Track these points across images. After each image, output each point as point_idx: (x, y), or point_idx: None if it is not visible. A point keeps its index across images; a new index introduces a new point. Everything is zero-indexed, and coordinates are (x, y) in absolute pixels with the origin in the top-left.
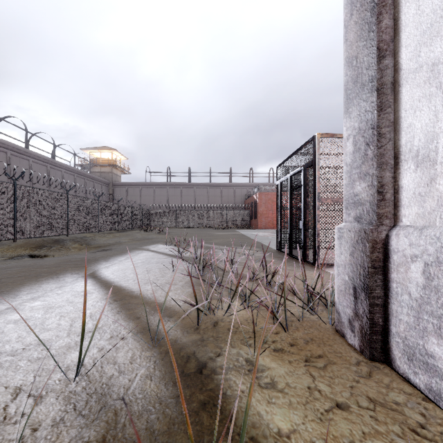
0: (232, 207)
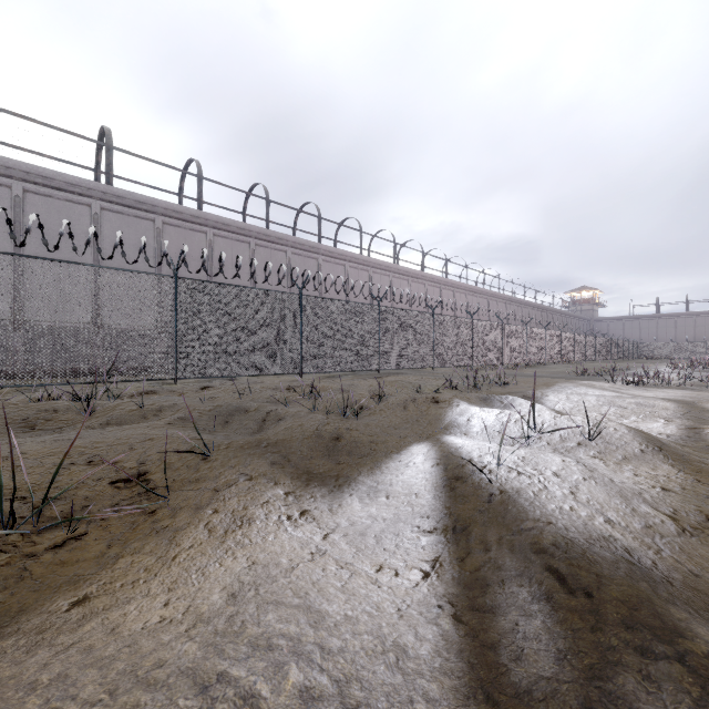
0: None
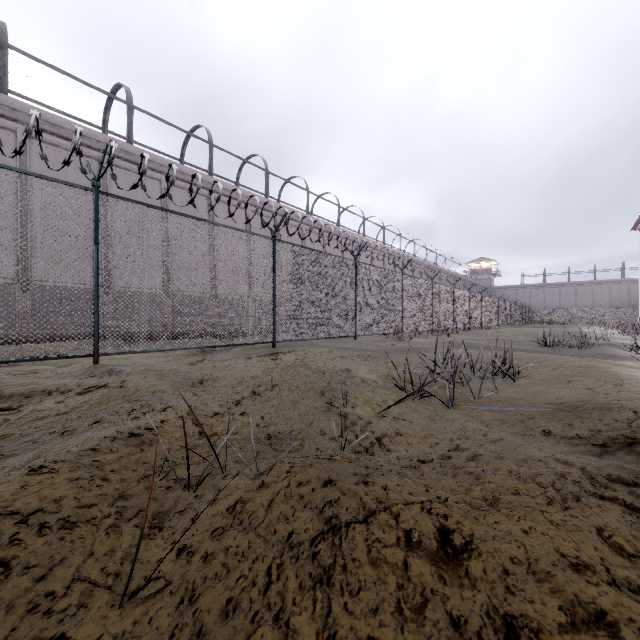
0: (625, 303)
